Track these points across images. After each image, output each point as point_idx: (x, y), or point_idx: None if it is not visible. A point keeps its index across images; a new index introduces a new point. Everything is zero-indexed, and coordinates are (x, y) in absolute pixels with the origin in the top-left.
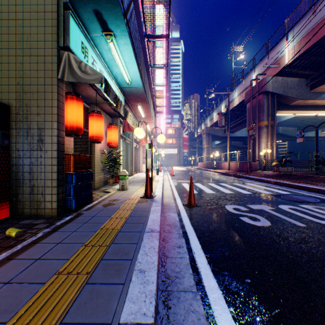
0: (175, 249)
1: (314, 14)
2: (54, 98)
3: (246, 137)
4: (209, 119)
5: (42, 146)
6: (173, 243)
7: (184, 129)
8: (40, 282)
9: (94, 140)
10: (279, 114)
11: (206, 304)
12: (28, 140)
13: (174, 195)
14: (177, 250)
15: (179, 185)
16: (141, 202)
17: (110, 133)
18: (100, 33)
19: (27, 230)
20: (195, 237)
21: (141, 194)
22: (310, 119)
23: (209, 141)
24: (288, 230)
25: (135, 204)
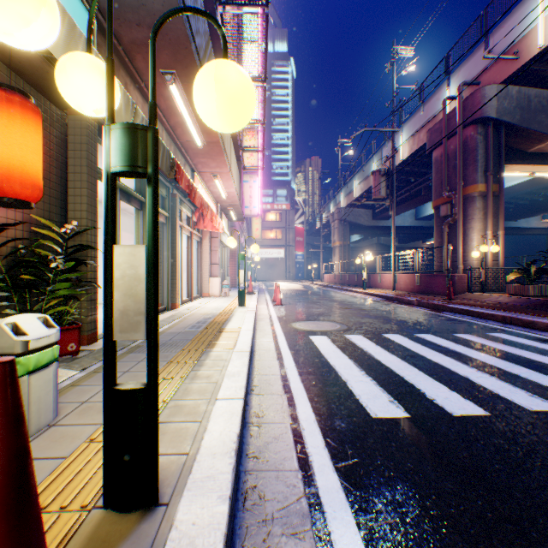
0: None
1: None
2: None
3: (410, 228)
4: (346, 192)
5: None
6: None
7: (297, 214)
8: None
9: None
10: None
11: None
12: None
13: (307, 459)
14: None
15: (305, 345)
16: None
17: None
18: None
19: None
20: None
21: None
22: (528, 195)
23: (345, 234)
24: None
25: None
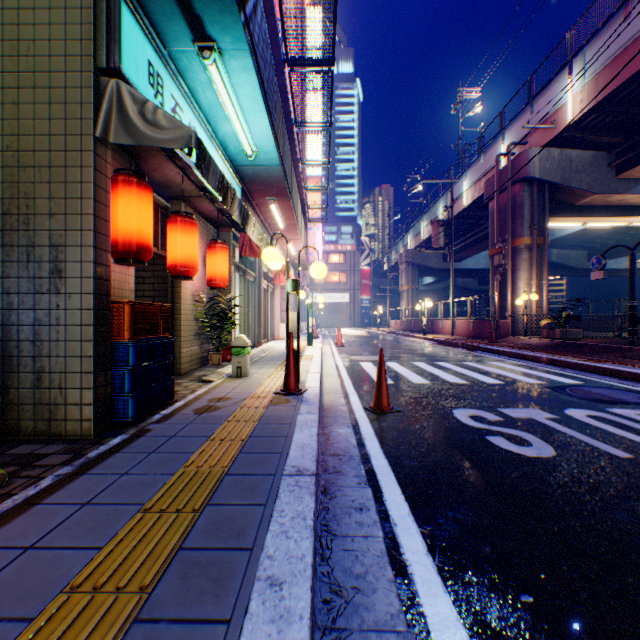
0: (352, 514)
1: (626, 21)
2: (85, 180)
3: (485, 271)
4: (414, 233)
5: (60, 284)
6: (347, 500)
7: (363, 255)
8: (22, 616)
9: (179, 273)
10: (553, 222)
11: None
12: (29, 271)
13: (345, 388)
14: (356, 518)
15: (354, 365)
16: (276, 403)
17: (214, 259)
18: (189, 45)
19: (20, 470)
20: (394, 484)
21: (276, 386)
22: (613, 234)
23: (413, 278)
24: (595, 467)
25: (264, 409)
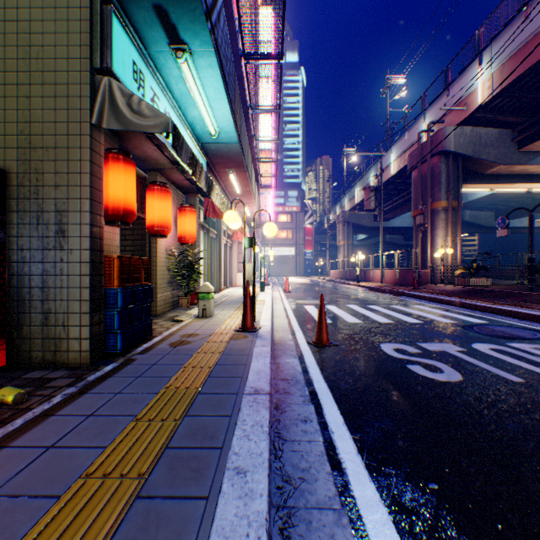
0: (299, 424)
1: (526, 21)
2: (84, 158)
3: (409, 228)
4: (349, 197)
5: (63, 242)
6: (295, 414)
7: (306, 215)
8: (52, 494)
9: (156, 232)
10: (465, 188)
11: (361, 536)
12: (39, 231)
13: (292, 326)
14: (302, 427)
15: (300, 308)
16: (236, 339)
17: (184, 220)
18: (165, 47)
19: (35, 390)
20: (332, 402)
21: (236, 325)
22: (517, 198)
23: (349, 234)
24: (494, 389)
25: (226, 343)
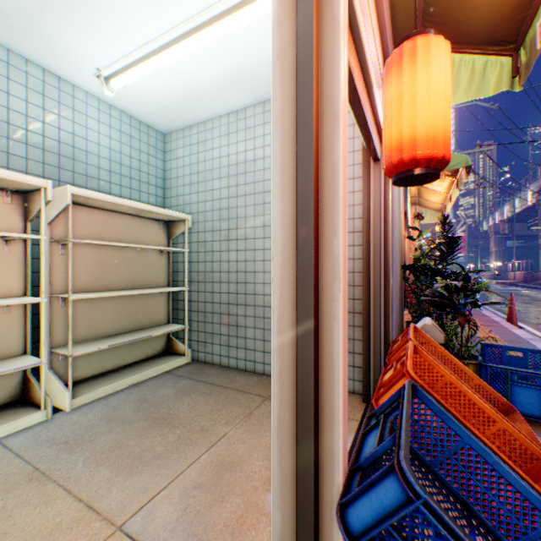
0: None
1: None
2: None
3: None
4: (499, 212)
5: None
6: None
7: (458, 224)
8: None
9: None
10: None
11: None
12: None
13: None
14: None
15: None
16: None
17: None
18: None
19: None
20: None
21: None
22: None
23: (499, 242)
24: None
25: None
